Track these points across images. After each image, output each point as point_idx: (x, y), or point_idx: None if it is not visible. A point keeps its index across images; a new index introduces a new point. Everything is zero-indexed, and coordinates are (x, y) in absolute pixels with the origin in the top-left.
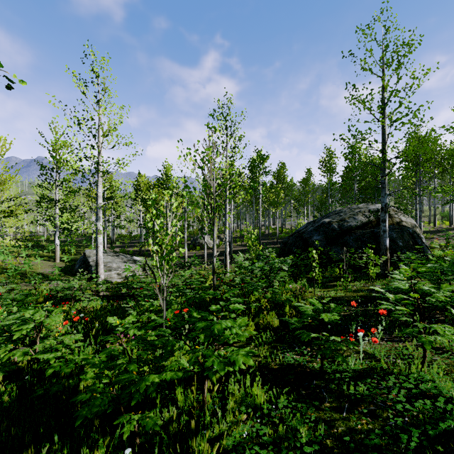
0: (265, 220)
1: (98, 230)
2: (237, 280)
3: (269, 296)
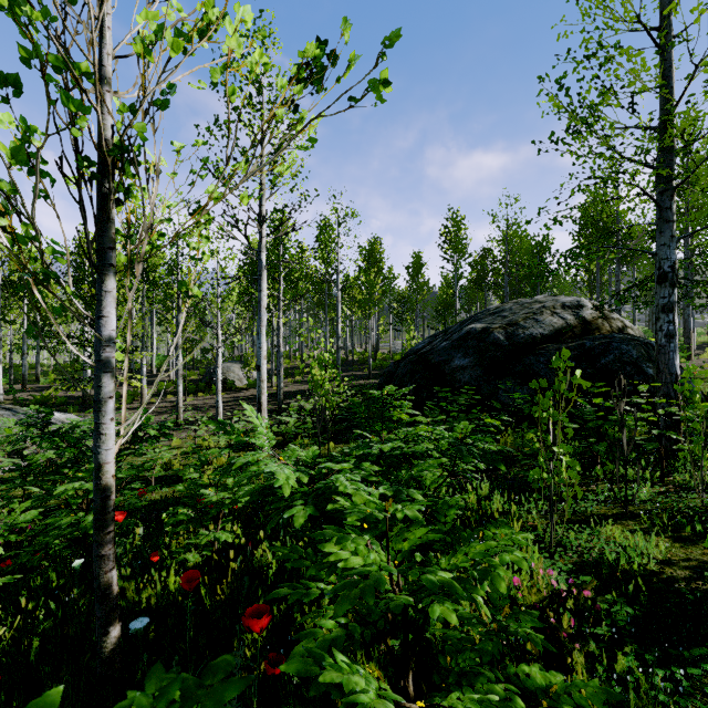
0: (347, 337)
1: None
2: None
3: None
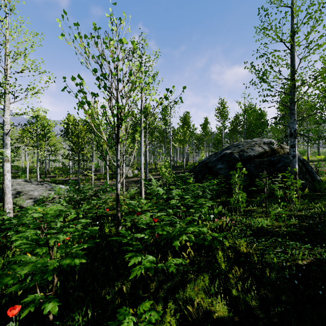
0: (174, 155)
1: (4, 157)
2: (144, 223)
3: (194, 238)
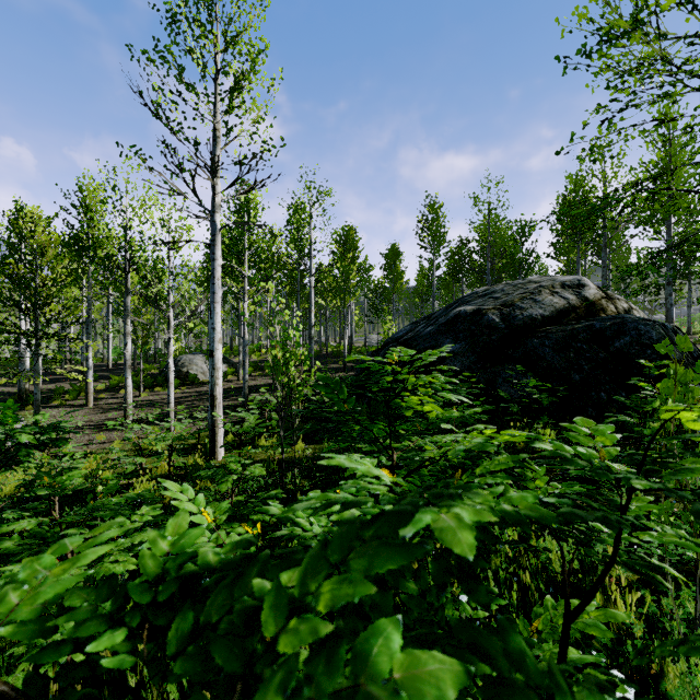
0: (321, 329)
1: None
2: None
3: None
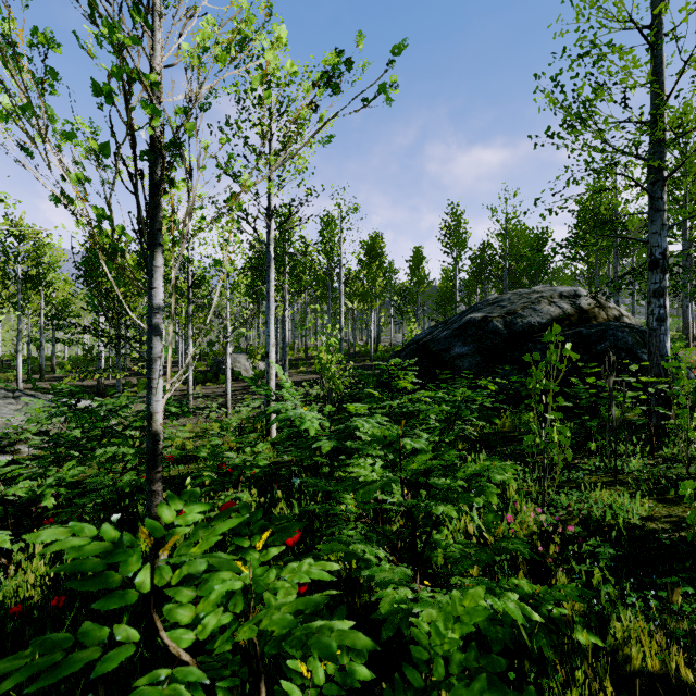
0: (349, 330)
1: None
2: None
3: None
